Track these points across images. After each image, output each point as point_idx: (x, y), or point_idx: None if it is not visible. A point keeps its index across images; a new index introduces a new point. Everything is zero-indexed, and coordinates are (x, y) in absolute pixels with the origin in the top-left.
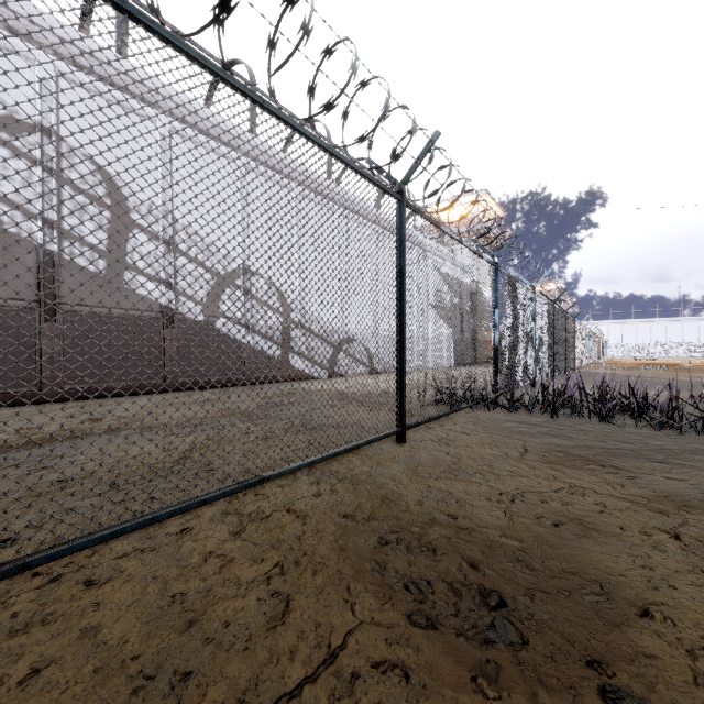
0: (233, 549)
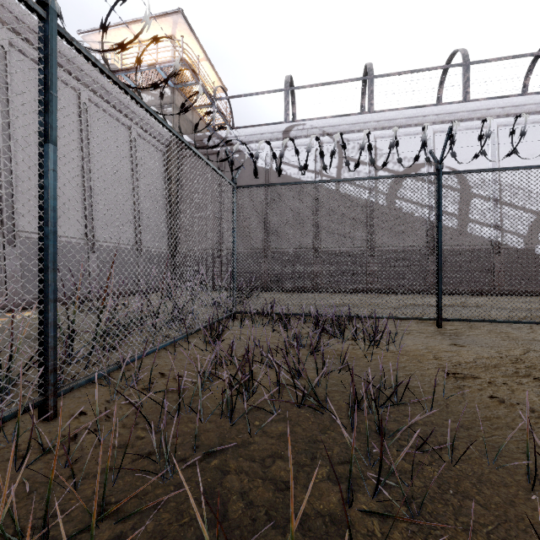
0: None
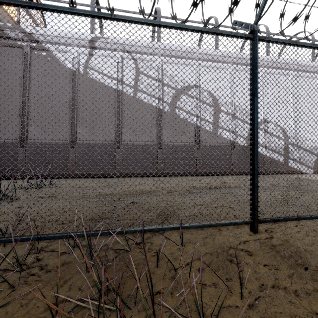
0: None
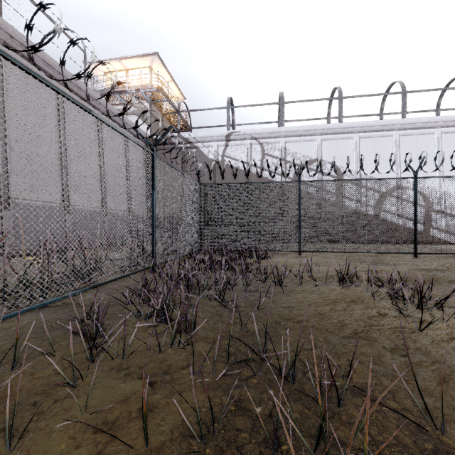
0: (344, 257)
